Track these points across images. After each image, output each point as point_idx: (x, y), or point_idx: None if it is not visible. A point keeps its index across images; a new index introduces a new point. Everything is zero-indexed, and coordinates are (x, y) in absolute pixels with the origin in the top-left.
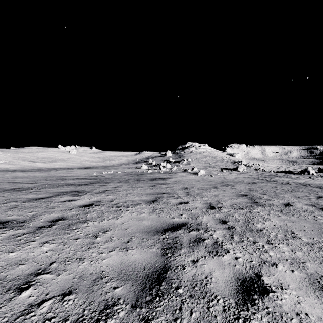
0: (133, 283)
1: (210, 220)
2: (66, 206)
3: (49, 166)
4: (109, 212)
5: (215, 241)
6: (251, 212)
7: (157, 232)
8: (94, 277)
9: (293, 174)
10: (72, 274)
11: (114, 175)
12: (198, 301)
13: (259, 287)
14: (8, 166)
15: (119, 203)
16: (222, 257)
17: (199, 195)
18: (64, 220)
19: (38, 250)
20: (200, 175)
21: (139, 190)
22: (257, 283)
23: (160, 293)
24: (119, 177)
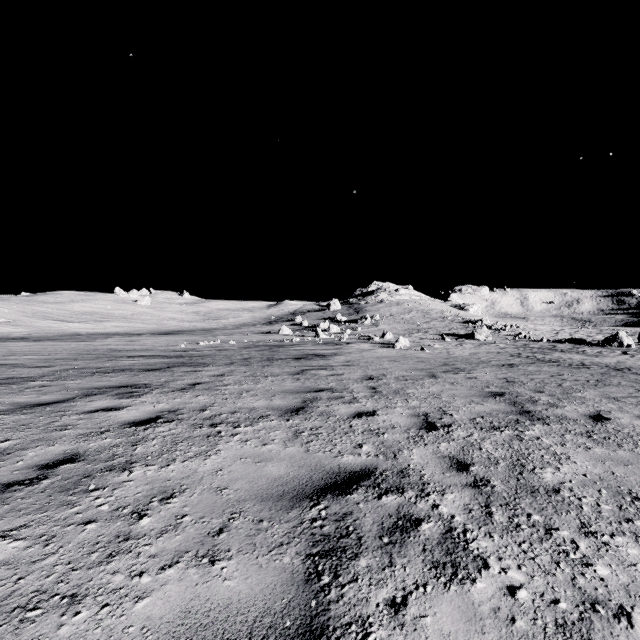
0: None
1: (429, 460)
2: (94, 424)
3: (94, 329)
4: (190, 440)
5: (448, 527)
6: (521, 437)
7: (298, 498)
8: None
9: (588, 346)
10: None
11: (222, 349)
12: None
13: None
14: (12, 330)
15: (220, 415)
16: (471, 586)
17: (399, 393)
18: (75, 463)
19: None
20: (398, 348)
21: (269, 381)
22: None
23: None
24: (231, 354)
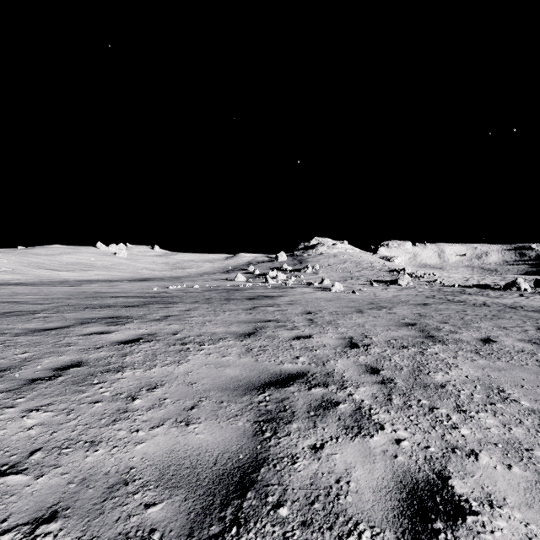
0: (188, 494)
1: (349, 367)
2: (91, 343)
3: (80, 277)
4: (166, 353)
5: (358, 407)
6: (423, 353)
7: (249, 389)
8: (110, 481)
9: (492, 290)
10: (69, 474)
11: (188, 292)
12: (319, 536)
13: (444, 503)
14: (11, 277)
15: (188, 337)
16: (370, 439)
17: (331, 323)
18: (81, 367)
19: (14, 424)
20: (334, 291)
21: (227, 315)
22: (440, 493)
23: (240, 517)
24: (195, 295)
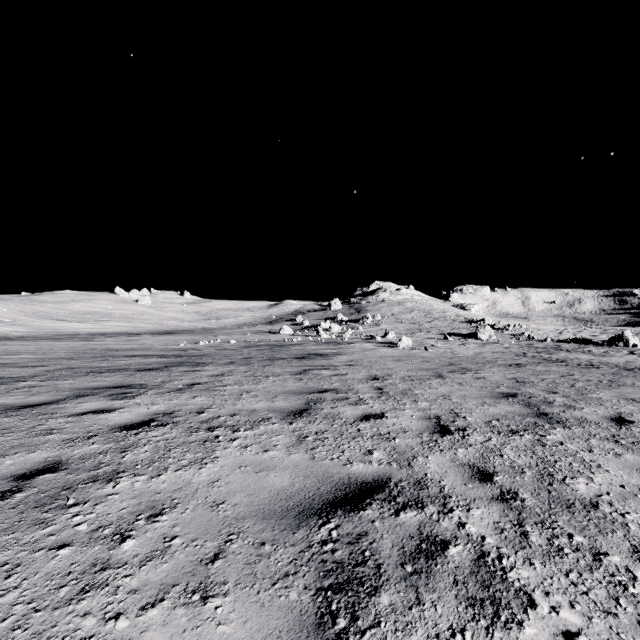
0: None
1: (447, 469)
2: (82, 428)
3: (94, 329)
4: (185, 446)
5: (479, 552)
6: (543, 442)
7: (305, 515)
8: None
9: (594, 345)
10: None
11: (222, 349)
12: None
13: None
14: (11, 330)
15: (218, 418)
16: (519, 632)
17: (407, 394)
18: (56, 472)
19: None
20: (401, 348)
21: (270, 382)
22: None
23: None
24: (231, 353)
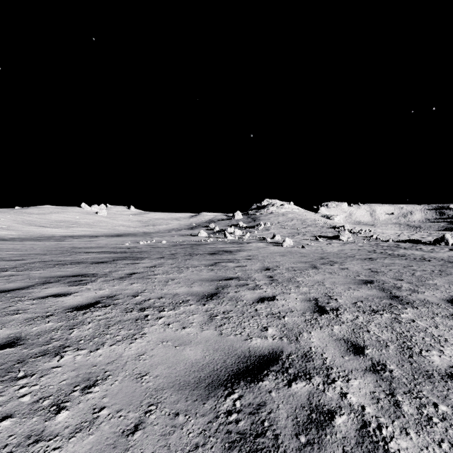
0: None
1: (327, 343)
2: (42, 309)
3: (65, 233)
4: (120, 324)
5: (361, 421)
6: (399, 320)
7: (213, 386)
8: None
9: (423, 245)
10: None
11: (156, 247)
12: None
13: None
14: (6, 233)
15: (148, 300)
16: None
17: (291, 281)
18: (14, 347)
19: None
20: (285, 246)
21: (190, 271)
22: None
23: None
24: (162, 250)
